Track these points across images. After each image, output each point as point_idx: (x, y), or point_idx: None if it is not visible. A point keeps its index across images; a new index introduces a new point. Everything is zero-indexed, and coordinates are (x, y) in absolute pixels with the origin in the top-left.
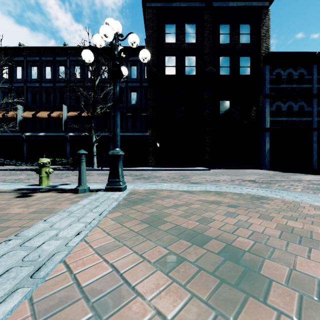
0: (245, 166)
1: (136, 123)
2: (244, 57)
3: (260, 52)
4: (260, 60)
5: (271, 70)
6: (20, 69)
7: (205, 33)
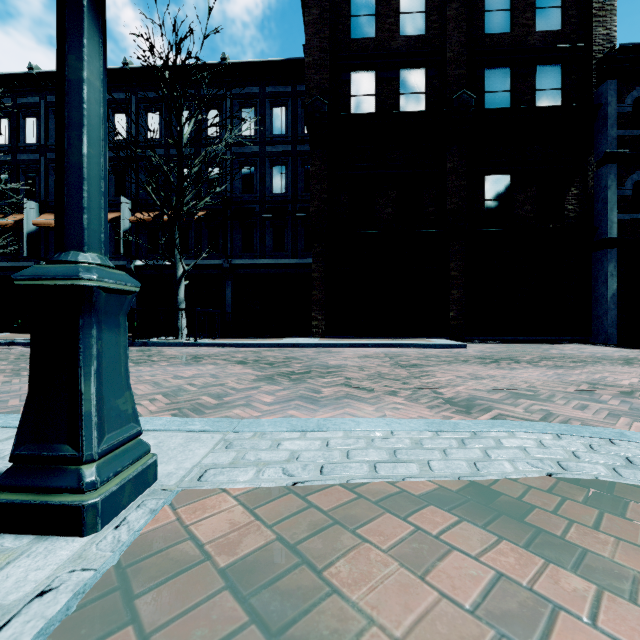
0: (551, 336)
1: (284, 236)
2: (546, 66)
3: (590, 51)
4: (590, 69)
5: (620, 93)
6: (33, 122)
7: (449, 9)
